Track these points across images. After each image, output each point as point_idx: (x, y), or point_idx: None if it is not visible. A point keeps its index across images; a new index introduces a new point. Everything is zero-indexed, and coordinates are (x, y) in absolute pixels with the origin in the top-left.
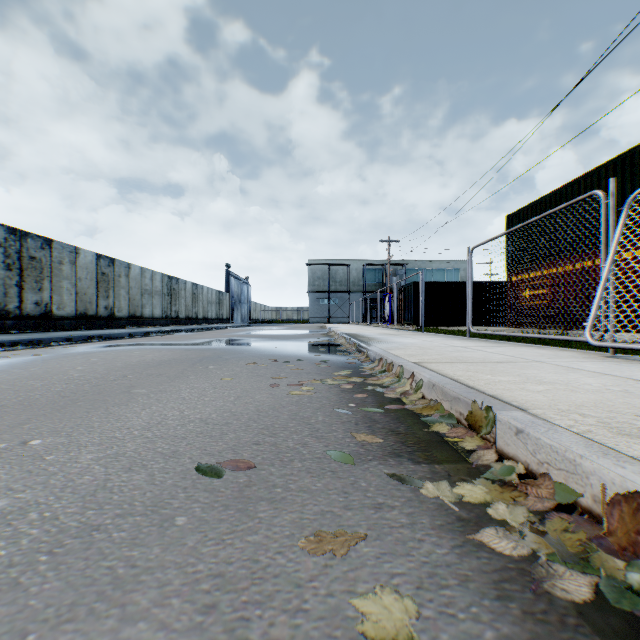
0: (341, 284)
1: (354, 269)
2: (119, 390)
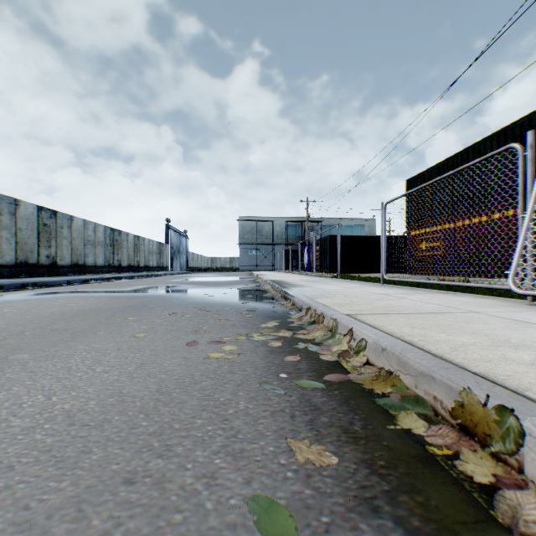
0: (267, 237)
1: (278, 225)
2: None
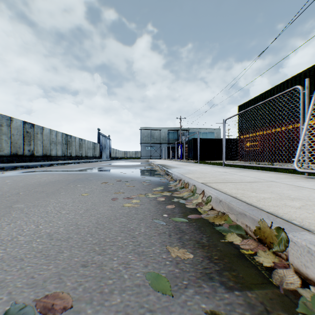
0: (157, 139)
1: (163, 132)
2: (4, 205)
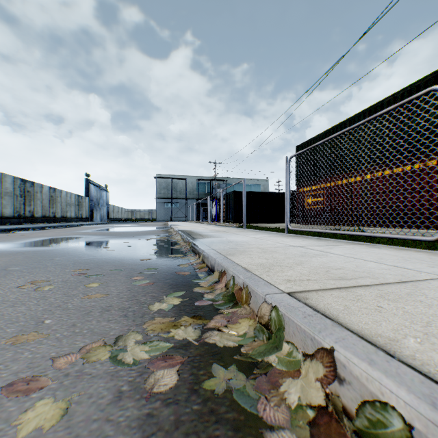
0: (181, 193)
1: (190, 182)
2: None
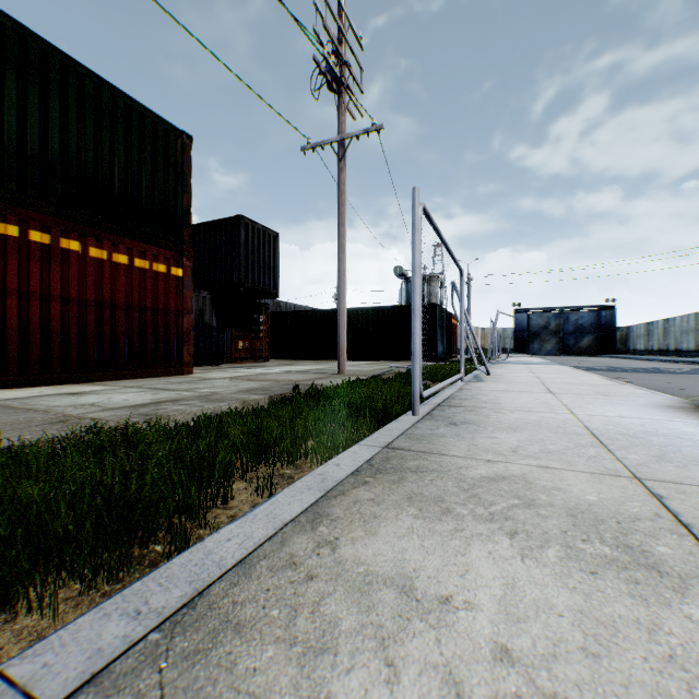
0: None
1: None
2: None
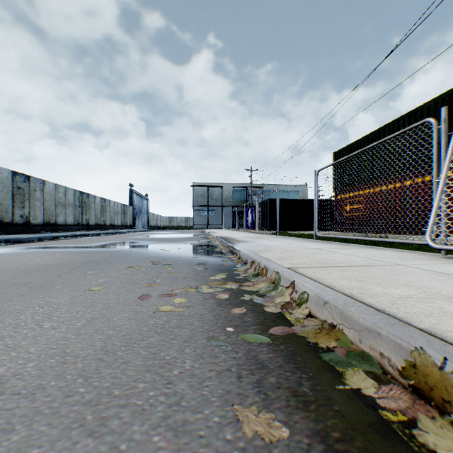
0: (217, 200)
1: (226, 190)
2: None
